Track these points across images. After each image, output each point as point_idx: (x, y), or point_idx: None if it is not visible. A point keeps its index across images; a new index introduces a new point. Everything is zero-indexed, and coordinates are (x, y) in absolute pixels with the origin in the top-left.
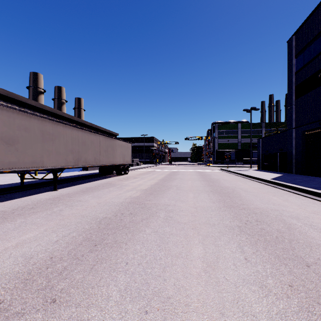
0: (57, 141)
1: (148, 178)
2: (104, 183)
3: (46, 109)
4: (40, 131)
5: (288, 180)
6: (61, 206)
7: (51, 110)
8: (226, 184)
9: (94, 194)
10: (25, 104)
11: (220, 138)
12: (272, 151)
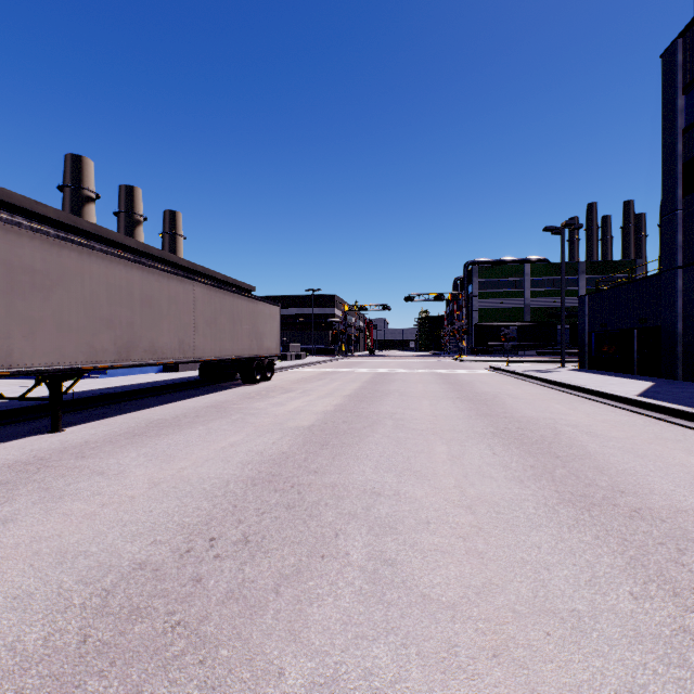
0: (60, 294)
1: (320, 392)
2: (203, 406)
3: (83, 228)
4: (0, 261)
5: (690, 401)
6: (23, 500)
7: (97, 231)
8: (525, 411)
9: (157, 445)
10: (32, 215)
11: (485, 296)
12: (619, 325)
